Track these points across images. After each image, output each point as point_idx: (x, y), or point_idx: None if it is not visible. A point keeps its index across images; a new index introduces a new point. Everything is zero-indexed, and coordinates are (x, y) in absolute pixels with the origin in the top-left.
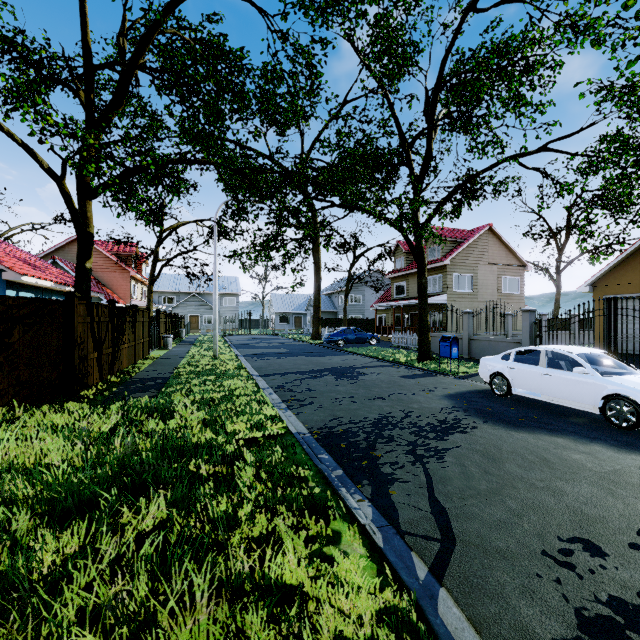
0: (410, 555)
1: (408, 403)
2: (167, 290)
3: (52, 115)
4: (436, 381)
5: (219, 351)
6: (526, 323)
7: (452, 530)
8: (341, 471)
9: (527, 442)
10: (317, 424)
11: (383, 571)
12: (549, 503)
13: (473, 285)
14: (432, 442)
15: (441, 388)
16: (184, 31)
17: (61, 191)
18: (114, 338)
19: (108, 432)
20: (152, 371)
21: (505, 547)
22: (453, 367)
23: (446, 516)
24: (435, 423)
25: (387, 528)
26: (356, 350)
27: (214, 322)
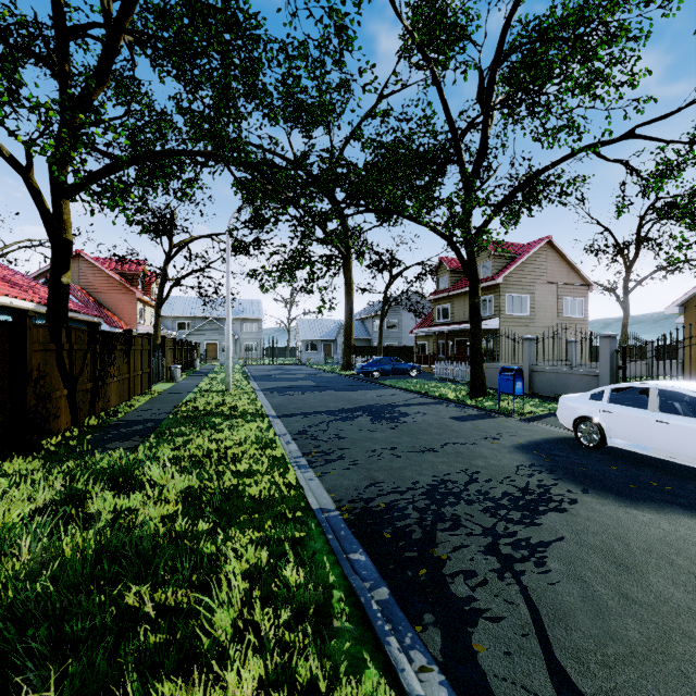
0: None
1: (470, 458)
2: (181, 315)
3: None
4: (498, 425)
5: (234, 384)
6: (605, 351)
7: None
8: (386, 591)
9: (663, 530)
10: (348, 493)
11: None
12: None
13: (529, 307)
14: (519, 529)
15: (507, 435)
16: None
17: (28, 186)
18: (95, 370)
19: (28, 518)
20: (146, 410)
21: None
22: (515, 406)
23: None
24: (514, 493)
25: None
26: (394, 383)
27: (227, 350)
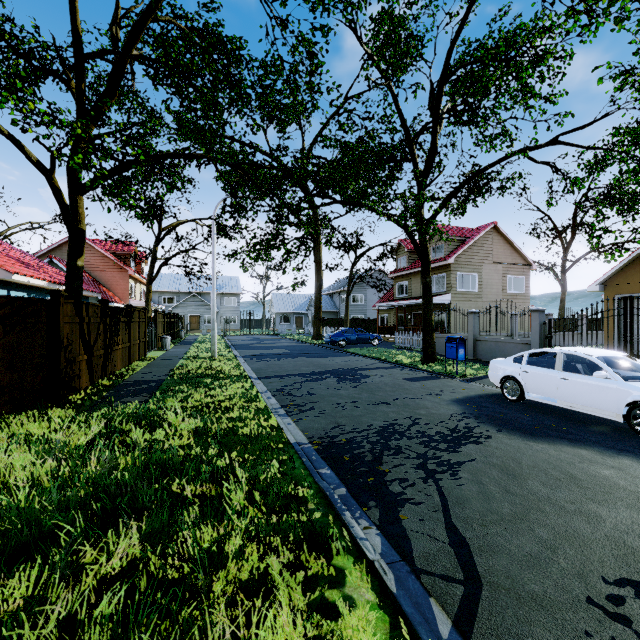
0: (429, 603)
1: (415, 409)
2: (167, 290)
3: (36, 102)
4: (442, 384)
5: (218, 352)
6: (535, 323)
7: (476, 568)
8: (344, 490)
9: (548, 454)
10: (318, 433)
11: (397, 625)
12: (585, 532)
13: (477, 284)
14: (444, 454)
15: (448, 392)
16: (180, 20)
17: (51, 186)
18: (106, 339)
19: (87, 444)
20: (147, 373)
21: (542, 592)
22: (459, 369)
23: (467, 549)
24: (445, 432)
25: (399, 564)
26: (358, 351)
27: (212, 322)
